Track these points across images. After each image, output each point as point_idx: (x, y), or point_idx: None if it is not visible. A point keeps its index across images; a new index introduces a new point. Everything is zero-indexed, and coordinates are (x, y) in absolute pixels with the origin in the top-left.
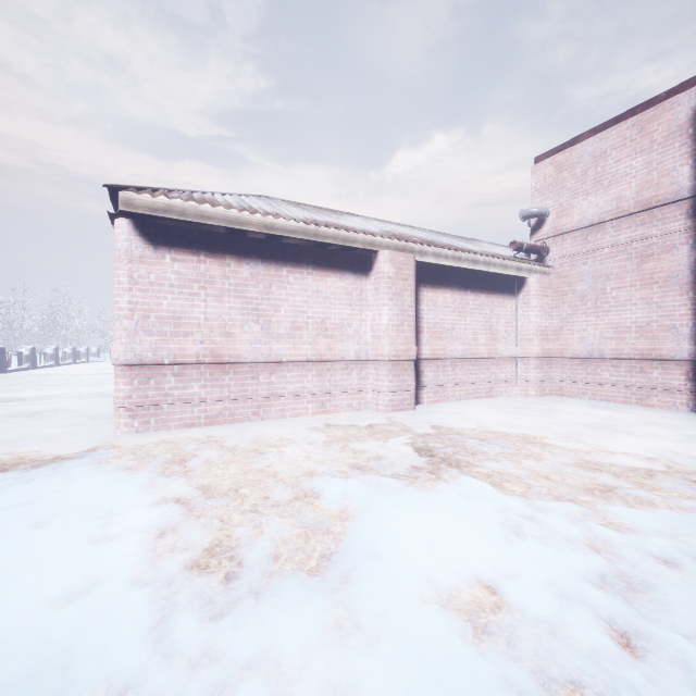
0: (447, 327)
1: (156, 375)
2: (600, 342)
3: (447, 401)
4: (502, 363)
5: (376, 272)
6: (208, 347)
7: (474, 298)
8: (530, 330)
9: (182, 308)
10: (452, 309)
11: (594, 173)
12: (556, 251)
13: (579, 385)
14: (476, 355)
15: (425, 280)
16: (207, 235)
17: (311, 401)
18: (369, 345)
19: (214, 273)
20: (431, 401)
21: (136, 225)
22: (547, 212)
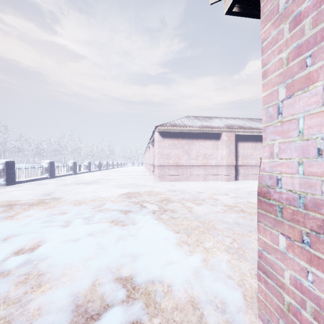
0: (249, 155)
1: (163, 168)
2: None
3: (249, 180)
4: None
5: (221, 139)
6: (175, 161)
7: (260, 144)
8: None
9: (169, 152)
10: (251, 148)
11: None
12: None
13: None
14: None
15: (240, 139)
16: (174, 133)
17: (201, 177)
18: (219, 161)
19: (176, 143)
20: (242, 179)
21: (159, 133)
22: None
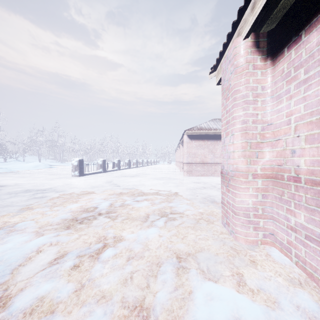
0: None
1: (191, 165)
2: None
3: None
4: None
5: None
6: (201, 160)
7: None
8: None
9: (196, 151)
10: None
11: None
12: None
13: None
14: None
15: None
16: (201, 136)
17: None
18: None
19: (202, 144)
20: None
21: (188, 136)
22: None
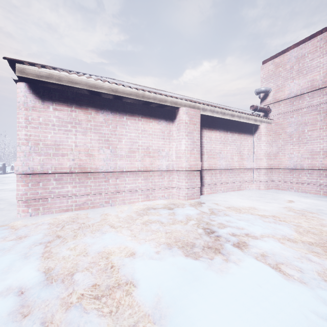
0: (217, 152)
1: (43, 180)
2: (301, 160)
3: (217, 193)
4: (246, 172)
5: (178, 120)
6: (77, 163)
7: (231, 136)
8: (261, 153)
9: (60, 139)
10: (220, 142)
11: (297, 67)
12: (275, 111)
13: (288, 183)
14: (233, 167)
15: (205, 125)
16: (76, 95)
17: (140, 194)
18: (174, 161)
19: (81, 118)
20: (208, 193)
21: (30, 87)
22: (270, 90)
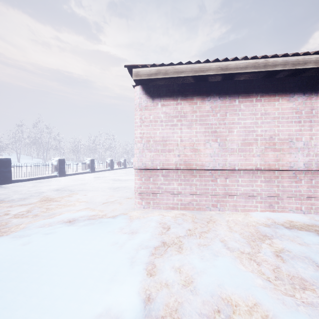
0: None
1: (153, 175)
2: None
3: None
4: None
5: None
6: (182, 159)
7: None
8: None
9: (167, 134)
10: None
11: None
12: None
13: None
14: None
15: None
16: (181, 86)
17: (259, 201)
18: None
19: (186, 110)
20: None
21: (143, 88)
22: None
